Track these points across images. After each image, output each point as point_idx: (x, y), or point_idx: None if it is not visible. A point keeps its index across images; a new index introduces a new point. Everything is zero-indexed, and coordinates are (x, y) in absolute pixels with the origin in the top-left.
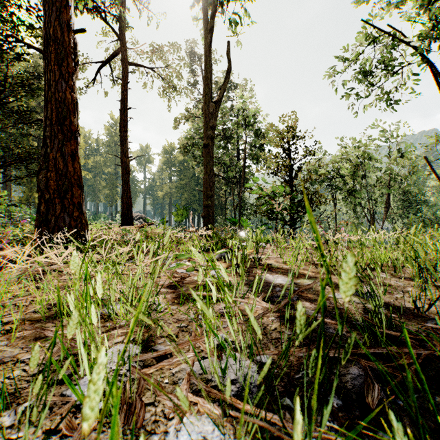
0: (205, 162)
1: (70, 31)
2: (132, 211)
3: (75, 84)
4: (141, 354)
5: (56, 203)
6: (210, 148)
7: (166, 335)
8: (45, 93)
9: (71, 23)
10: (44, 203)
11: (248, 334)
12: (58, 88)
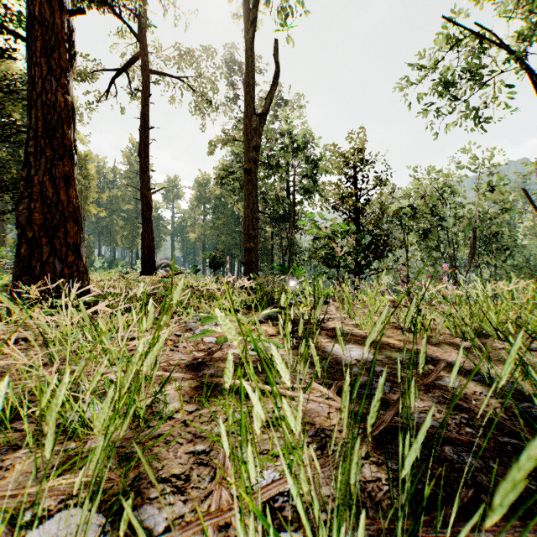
0: (247, 192)
1: (63, 12)
2: (155, 257)
3: (71, 84)
4: (108, 534)
5: (42, 244)
6: (252, 175)
7: (166, 477)
8: (29, 94)
9: (64, 0)
10: (26, 243)
11: (341, 532)
12: (46, 87)
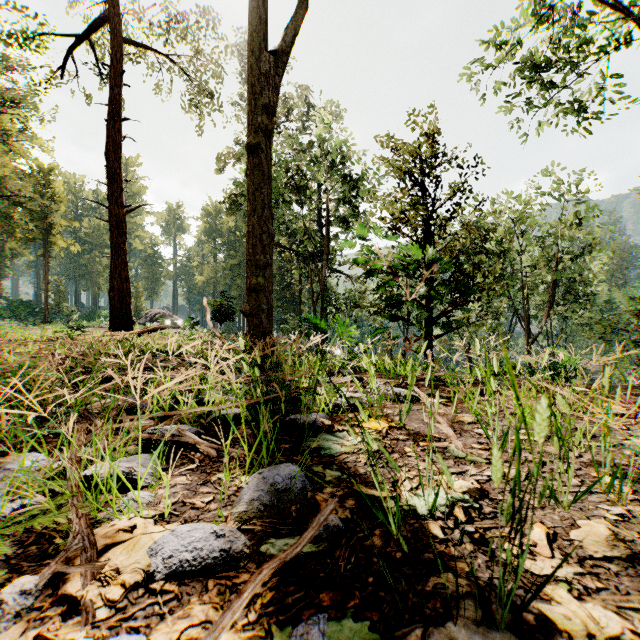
0: (252, 187)
1: None
2: (130, 304)
3: None
4: None
5: None
6: (261, 155)
7: None
8: None
9: None
10: None
11: None
12: None
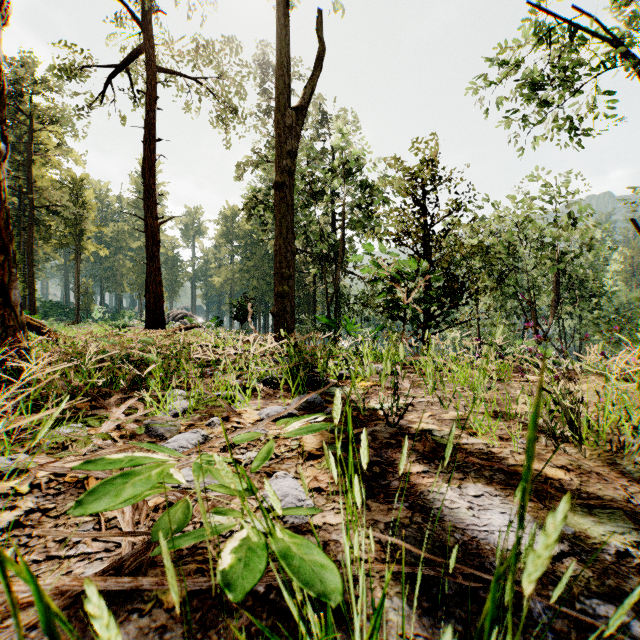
0: (279, 216)
1: None
2: (163, 305)
3: None
4: None
5: None
6: (286, 191)
7: None
8: None
9: None
10: None
11: None
12: None
